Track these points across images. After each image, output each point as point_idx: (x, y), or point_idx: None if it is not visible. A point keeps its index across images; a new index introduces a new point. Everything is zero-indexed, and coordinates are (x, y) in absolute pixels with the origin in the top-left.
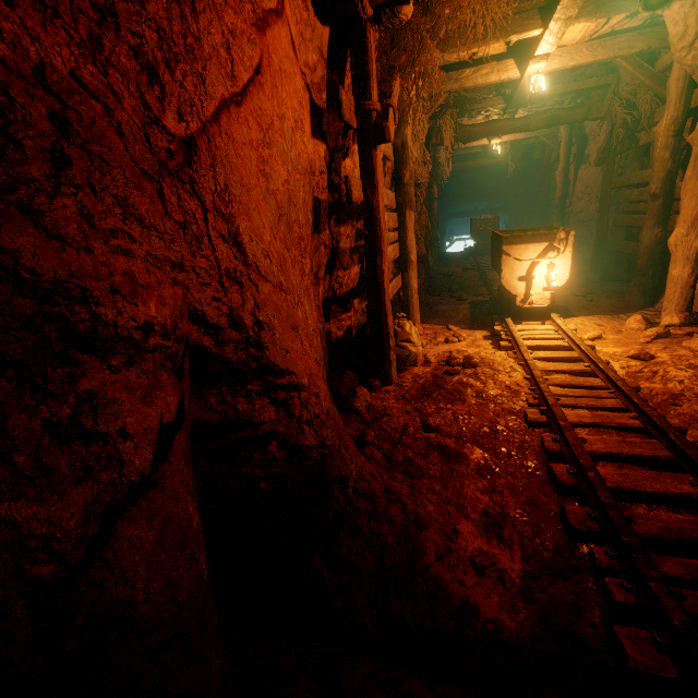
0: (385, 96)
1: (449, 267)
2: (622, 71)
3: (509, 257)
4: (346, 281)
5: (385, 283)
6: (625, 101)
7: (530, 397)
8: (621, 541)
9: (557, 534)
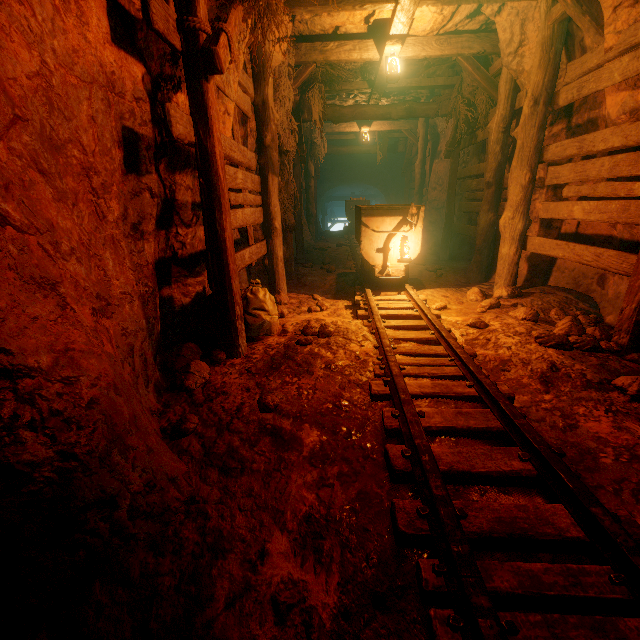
0: (220, 21)
1: (326, 243)
2: (464, 73)
3: (368, 229)
4: (190, 241)
5: (228, 242)
6: (467, 101)
7: (377, 367)
8: (450, 552)
9: (386, 540)
